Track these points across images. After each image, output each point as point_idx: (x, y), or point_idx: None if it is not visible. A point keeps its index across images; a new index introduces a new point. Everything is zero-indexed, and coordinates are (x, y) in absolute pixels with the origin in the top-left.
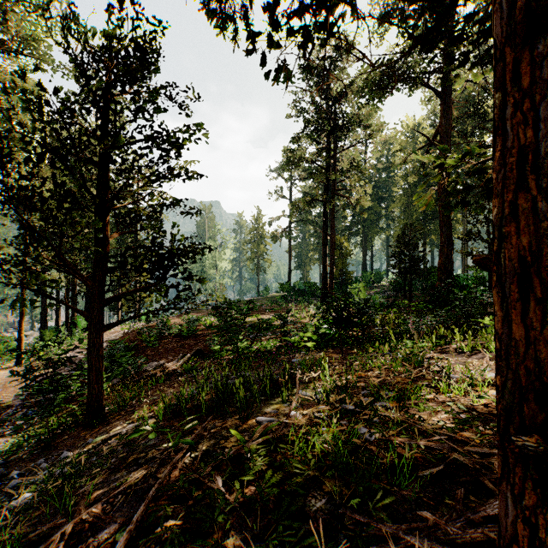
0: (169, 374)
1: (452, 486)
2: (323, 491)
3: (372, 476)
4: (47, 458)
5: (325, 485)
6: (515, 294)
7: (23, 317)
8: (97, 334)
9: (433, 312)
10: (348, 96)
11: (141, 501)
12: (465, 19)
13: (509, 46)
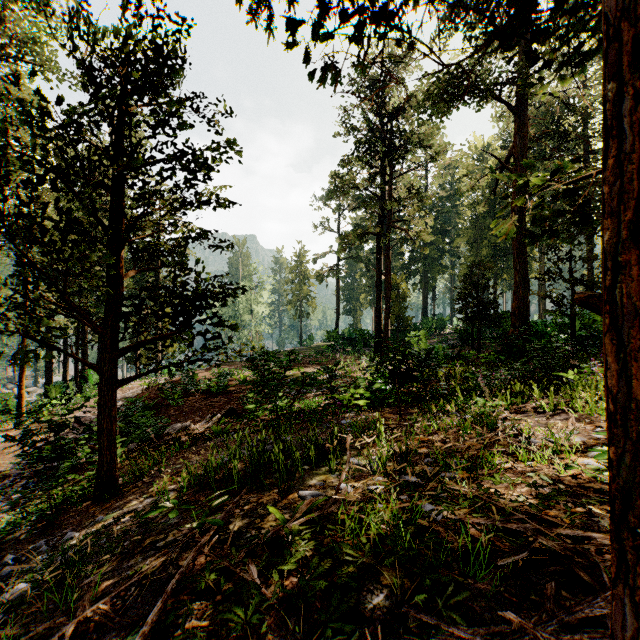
0: (196, 438)
1: (539, 578)
2: (380, 584)
3: (440, 566)
4: (48, 539)
5: (383, 577)
6: (636, 341)
7: (24, 370)
8: (109, 391)
9: (506, 364)
10: (406, 111)
11: (159, 595)
12: (556, 3)
13: (625, 21)
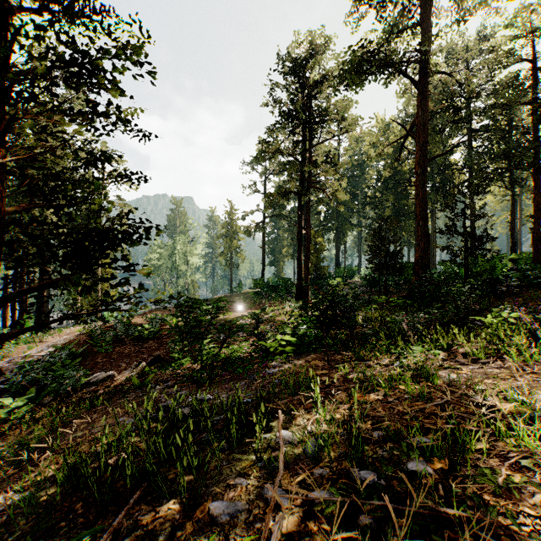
0: (113, 392)
1: None
2: None
3: None
4: None
5: None
6: None
7: None
8: None
9: (415, 308)
10: (323, 86)
11: None
12: None
13: None
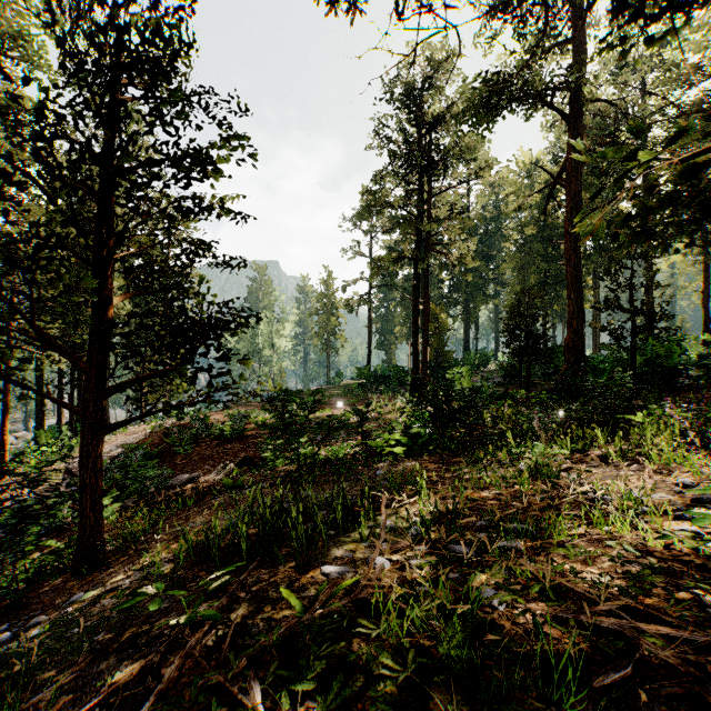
0: (203, 493)
1: (650, 704)
2: None
3: (515, 690)
4: (12, 624)
5: (434, 700)
6: None
7: (8, 413)
8: (92, 439)
9: (561, 404)
10: (446, 120)
11: None
12: None
13: None
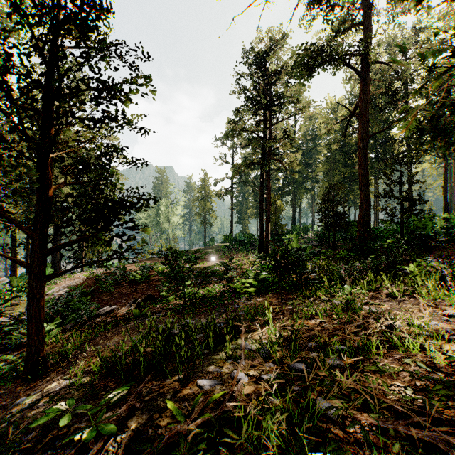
0: (119, 320)
1: None
2: None
3: None
4: None
5: None
6: None
7: None
8: (37, 285)
9: (356, 259)
10: (281, 75)
11: None
12: None
13: None
